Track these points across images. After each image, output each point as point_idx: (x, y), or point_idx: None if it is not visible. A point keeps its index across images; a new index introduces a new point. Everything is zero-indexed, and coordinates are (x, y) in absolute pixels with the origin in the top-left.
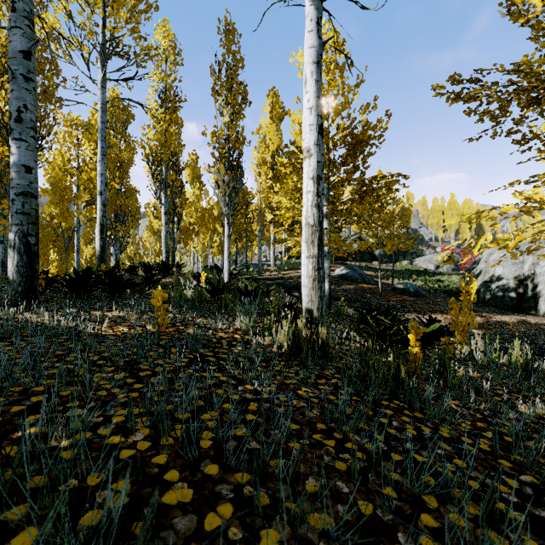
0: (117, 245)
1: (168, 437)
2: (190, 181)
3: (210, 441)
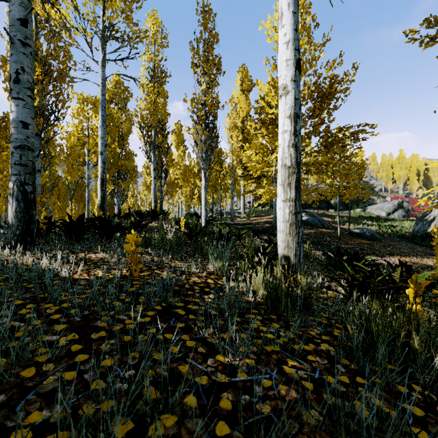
0: (119, 197)
1: None
2: (176, 146)
3: None
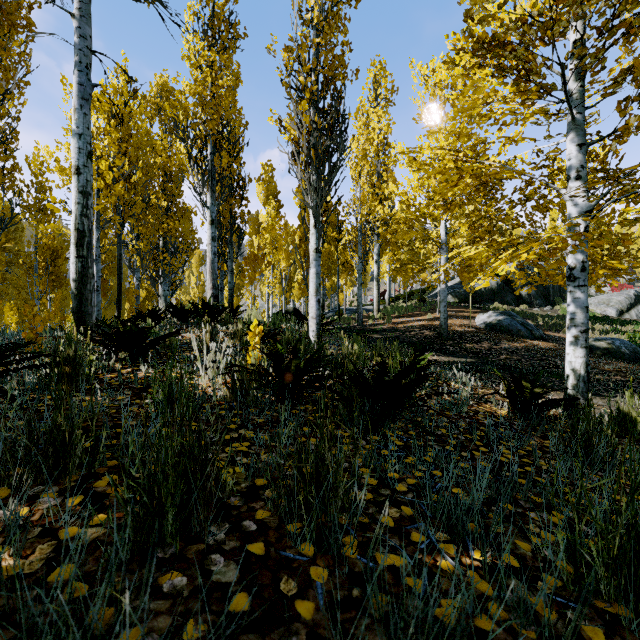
0: (167, 284)
1: None
2: (263, 201)
3: None
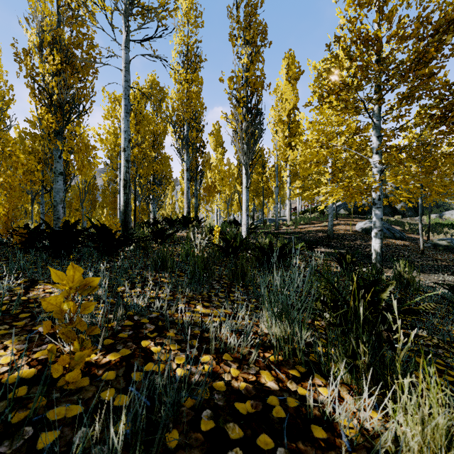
0: (155, 204)
1: None
2: (214, 148)
3: None
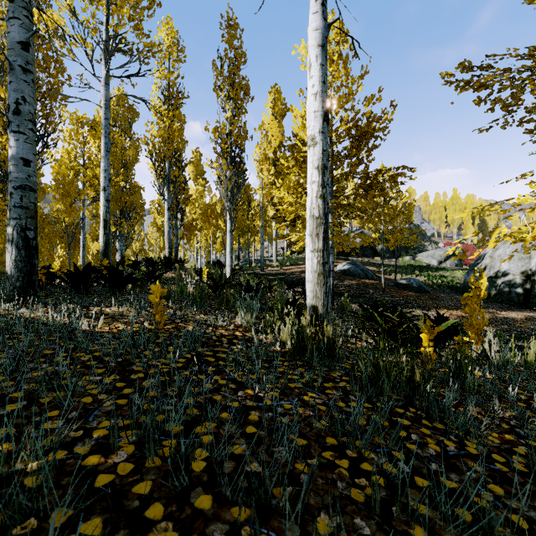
0: (123, 241)
1: (155, 456)
2: (193, 178)
3: (204, 462)
